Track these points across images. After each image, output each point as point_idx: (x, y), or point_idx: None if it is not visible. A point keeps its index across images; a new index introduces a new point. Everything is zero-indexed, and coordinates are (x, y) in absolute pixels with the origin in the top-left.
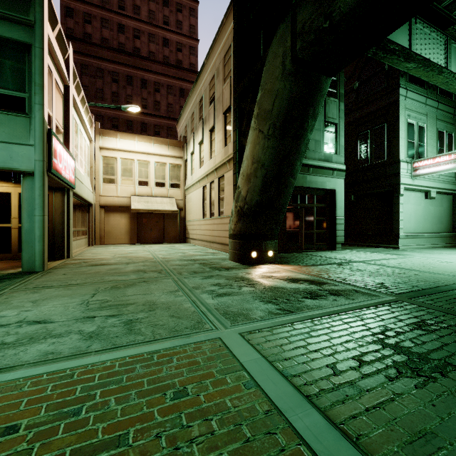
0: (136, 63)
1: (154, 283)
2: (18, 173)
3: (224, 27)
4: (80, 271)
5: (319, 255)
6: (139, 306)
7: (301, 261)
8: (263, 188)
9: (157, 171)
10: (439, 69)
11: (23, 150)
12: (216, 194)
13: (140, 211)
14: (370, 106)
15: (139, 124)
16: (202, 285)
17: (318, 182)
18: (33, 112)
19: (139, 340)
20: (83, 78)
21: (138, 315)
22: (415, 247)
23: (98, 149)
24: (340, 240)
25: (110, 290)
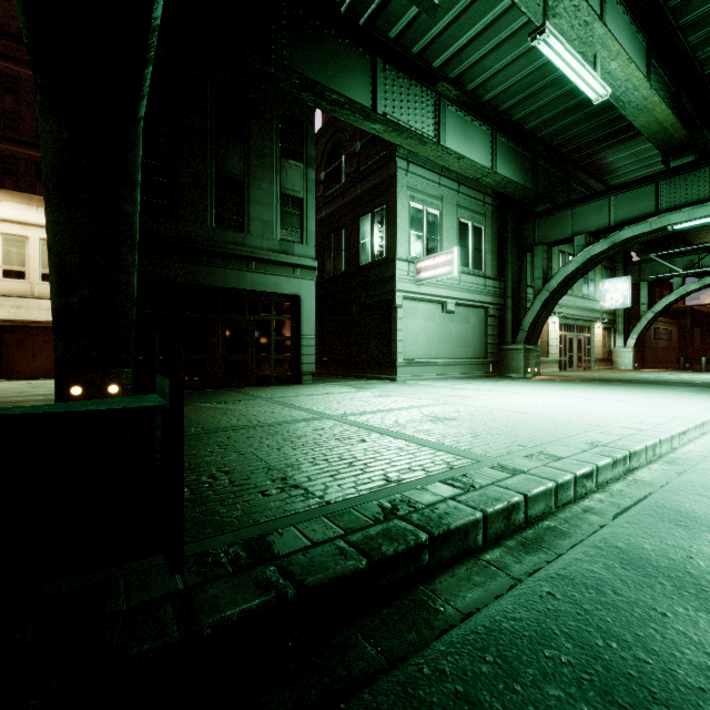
0: None
1: None
2: None
3: None
4: None
5: (246, 391)
6: None
7: None
8: (64, 285)
9: (46, 255)
10: (418, 137)
11: None
12: None
13: None
14: (370, 179)
15: None
16: None
17: (268, 283)
18: None
19: None
20: None
21: None
22: (423, 378)
23: None
24: (308, 369)
25: None
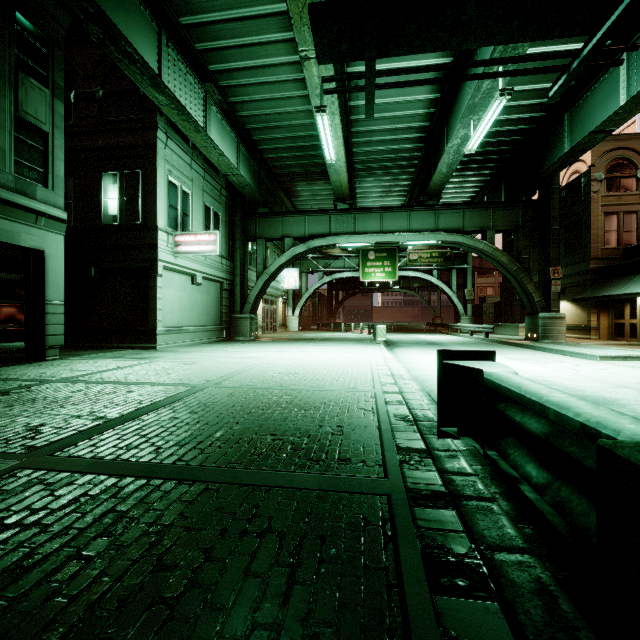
0: None
1: None
2: None
3: None
4: None
5: None
6: None
7: None
8: None
9: None
10: (196, 124)
11: None
12: None
13: None
14: (120, 136)
15: None
16: None
17: None
18: None
19: None
20: None
21: None
22: (179, 345)
23: None
24: (55, 342)
25: None
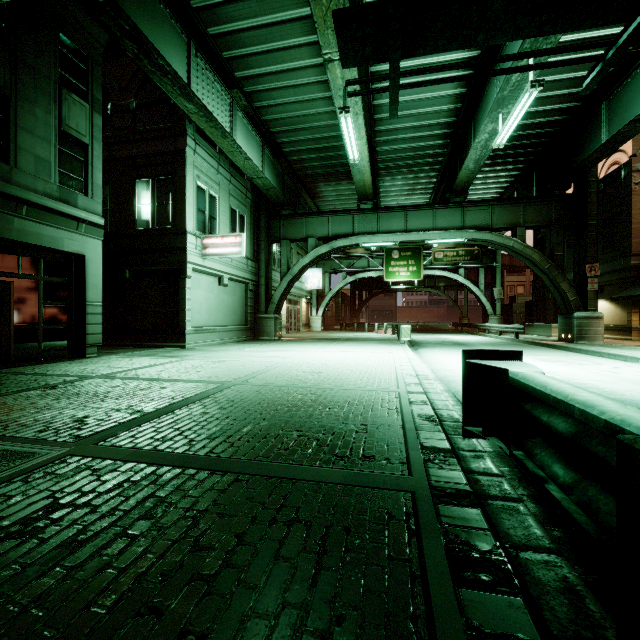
0: None
1: None
2: None
3: None
4: None
5: (34, 371)
6: None
7: None
8: None
9: None
10: (223, 130)
11: None
12: None
13: None
14: (152, 144)
15: None
16: None
17: (43, 235)
18: None
19: None
20: None
21: None
22: (207, 344)
23: None
24: (94, 340)
25: None
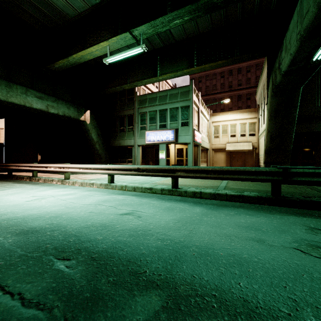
0: None
1: None
2: None
3: None
4: None
5: None
6: None
7: None
8: (271, 140)
9: (241, 128)
10: None
11: (188, 137)
12: None
13: (230, 151)
14: None
15: (236, 97)
16: None
17: None
18: (190, 125)
19: None
20: (206, 83)
21: None
22: None
23: (211, 123)
24: None
25: None
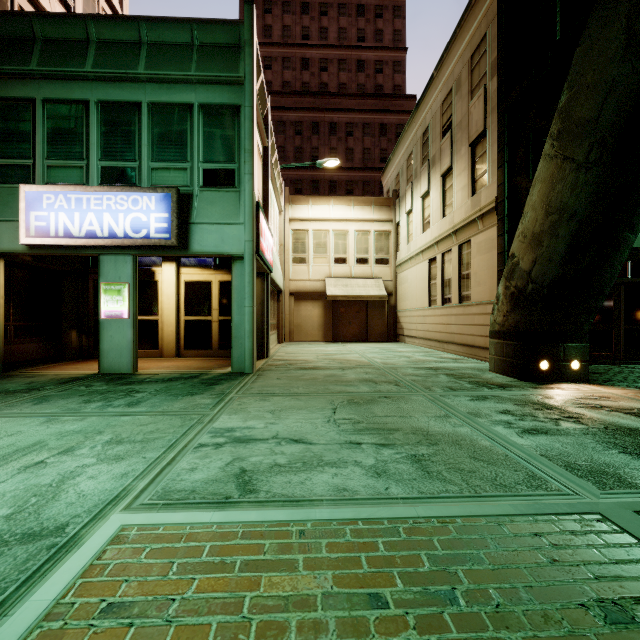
0: (323, 104)
1: (401, 400)
2: (218, 258)
3: (471, 11)
4: (294, 376)
5: None
6: (409, 435)
7: (639, 382)
8: (569, 254)
9: (358, 243)
10: None
11: (233, 231)
12: (454, 270)
13: (337, 298)
14: None
15: (326, 183)
16: (481, 410)
17: None
18: (242, 184)
19: (453, 491)
20: None
21: (419, 450)
22: None
23: (287, 221)
24: None
25: (350, 405)
